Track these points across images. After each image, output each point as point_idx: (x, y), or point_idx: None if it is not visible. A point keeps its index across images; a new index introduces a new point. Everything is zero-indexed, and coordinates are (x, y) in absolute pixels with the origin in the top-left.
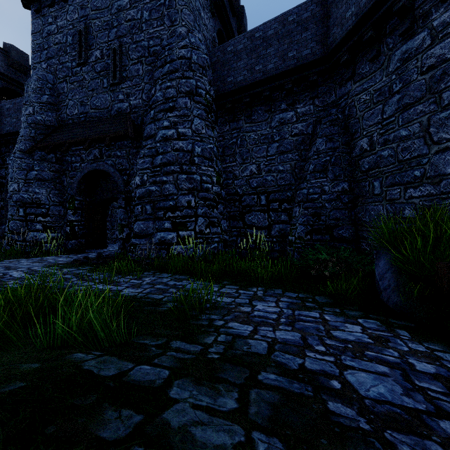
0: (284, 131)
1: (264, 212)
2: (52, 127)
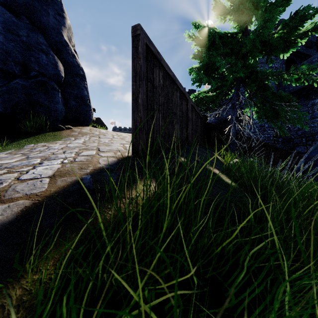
0: (314, 108)
1: (304, 146)
2: (217, 123)
